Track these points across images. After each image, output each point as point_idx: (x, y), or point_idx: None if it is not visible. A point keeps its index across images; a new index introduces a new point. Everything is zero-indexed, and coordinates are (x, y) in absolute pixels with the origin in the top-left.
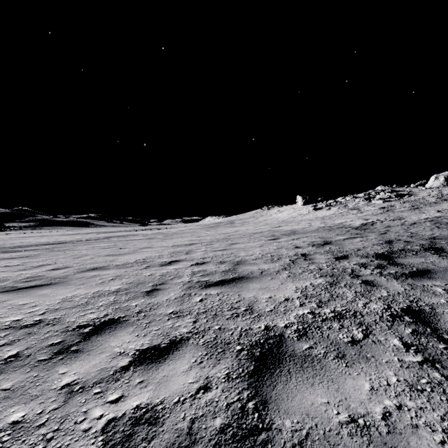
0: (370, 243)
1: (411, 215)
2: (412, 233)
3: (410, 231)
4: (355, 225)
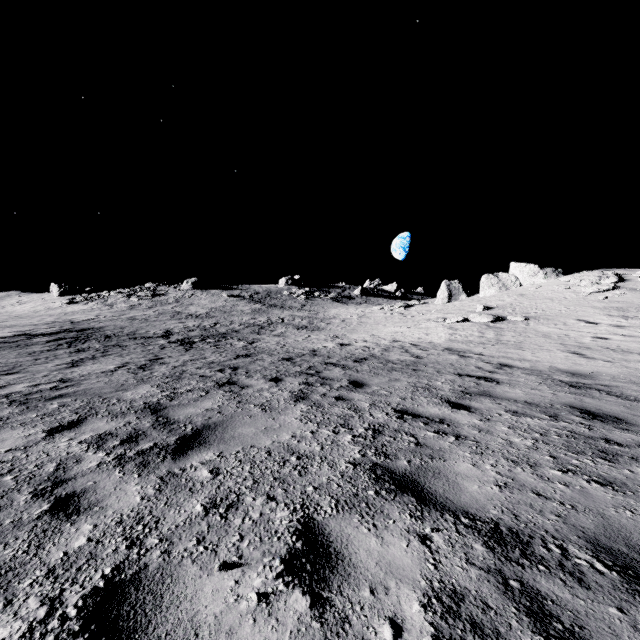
0: (59, 329)
1: (134, 313)
2: (97, 324)
3: (100, 323)
4: (79, 320)
